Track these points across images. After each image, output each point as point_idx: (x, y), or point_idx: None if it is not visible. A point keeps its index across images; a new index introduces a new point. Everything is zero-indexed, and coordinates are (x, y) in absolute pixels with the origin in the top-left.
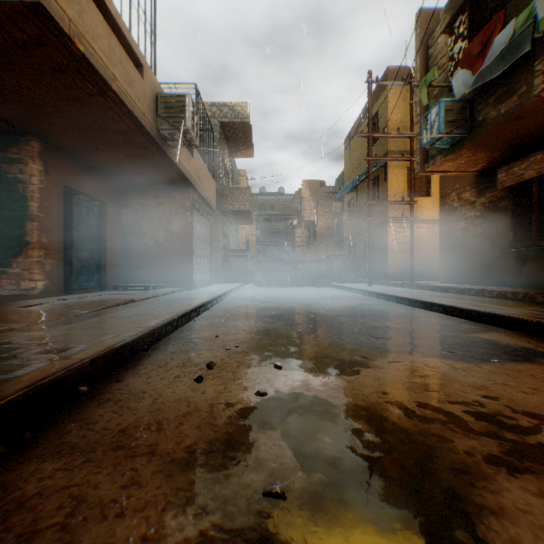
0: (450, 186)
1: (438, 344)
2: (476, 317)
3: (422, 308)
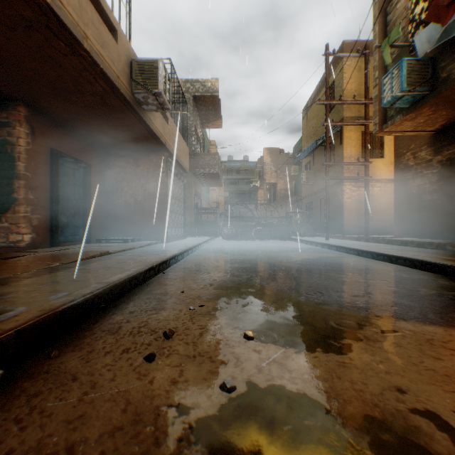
0: (405, 146)
1: (427, 305)
2: (451, 272)
3: (385, 262)
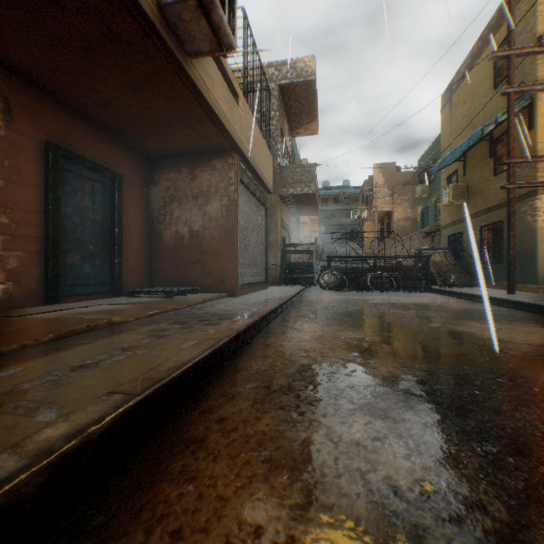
0: None
1: None
2: None
3: None
